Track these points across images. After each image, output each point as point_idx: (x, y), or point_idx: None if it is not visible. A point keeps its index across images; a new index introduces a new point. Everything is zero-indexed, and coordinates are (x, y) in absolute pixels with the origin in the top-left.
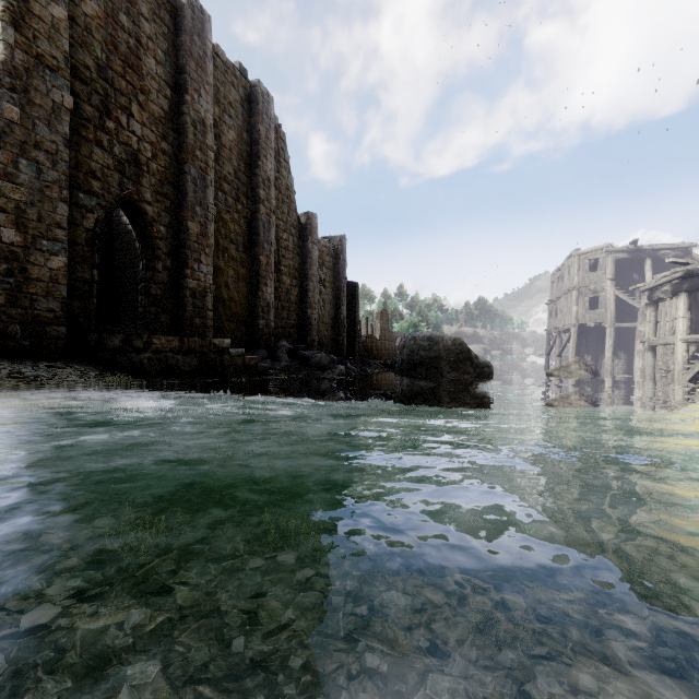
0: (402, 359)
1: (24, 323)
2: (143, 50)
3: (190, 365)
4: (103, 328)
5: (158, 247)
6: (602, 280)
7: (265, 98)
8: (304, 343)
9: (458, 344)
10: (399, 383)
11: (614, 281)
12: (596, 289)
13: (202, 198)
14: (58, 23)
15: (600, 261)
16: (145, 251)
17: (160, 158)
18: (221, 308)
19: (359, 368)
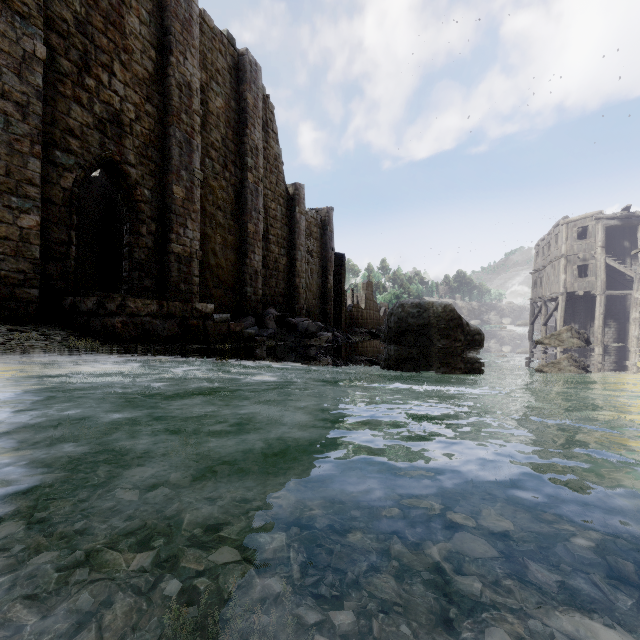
0: (389, 327)
1: None
2: (126, 9)
3: (170, 330)
4: (82, 292)
5: (142, 210)
6: (591, 247)
7: (253, 67)
8: (292, 311)
9: (448, 311)
10: (385, 351)
11: (604, 248)
12: (586, 257)
13: (188, 162)
14: None
15: (589, 229)
16: (129, 215)
17: (144, 120)
18: (208, 275)
19: (346, 336)
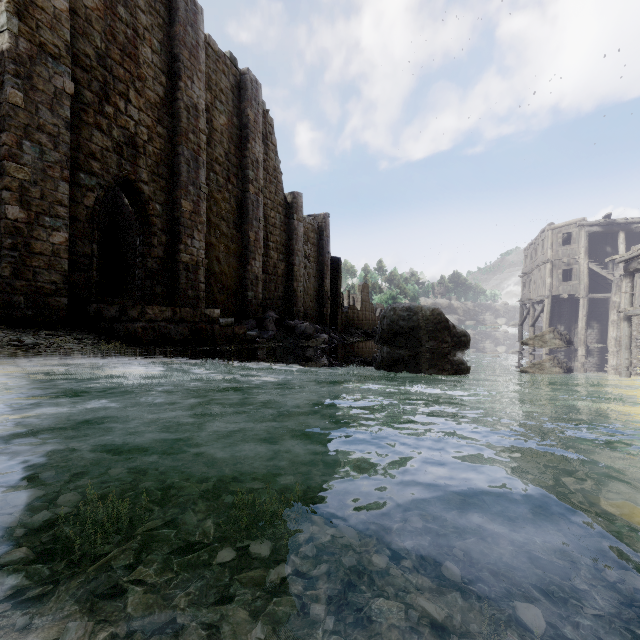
0: (382, 329)
1: (28, 294)
2: (140, 40)
3: (182, 334)
4: (102, 299)
5: (154, 224)
6: (575, 253)
7: (254, 85)
8: (290, 314)
9: (436, 314)
10: (379, 352)
11: (587, 253)
12: (570, 262)
13: (195, 178)
14: (60, 14)
15: (573, 235)
16: (142, 228)
17: (155, 141)
18: (212, 281)
19: (342, 337)
